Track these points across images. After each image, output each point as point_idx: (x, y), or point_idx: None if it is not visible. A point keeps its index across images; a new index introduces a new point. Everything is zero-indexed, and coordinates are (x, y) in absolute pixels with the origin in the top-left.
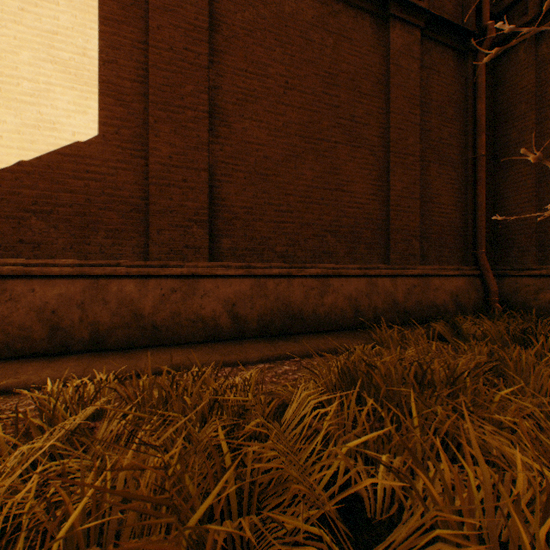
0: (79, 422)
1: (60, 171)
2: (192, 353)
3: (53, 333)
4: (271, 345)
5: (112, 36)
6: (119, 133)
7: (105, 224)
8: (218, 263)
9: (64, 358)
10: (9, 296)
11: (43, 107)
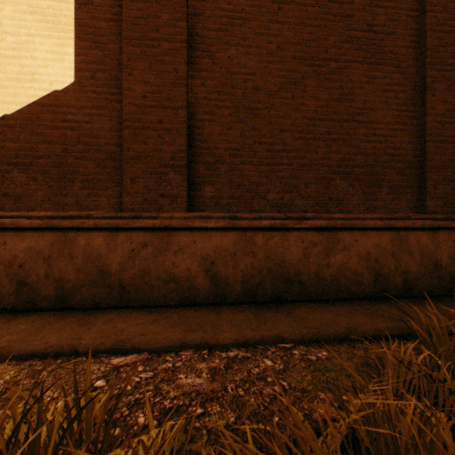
0: None
1: (39, 122)
2: (153, 323)
3: (20, 288)
4: (254, 317)
5: None
6: (95, 78)
7: (81, 174)
8: (197, 213)
9: (25, 317)
10: None
11: (24, 60)
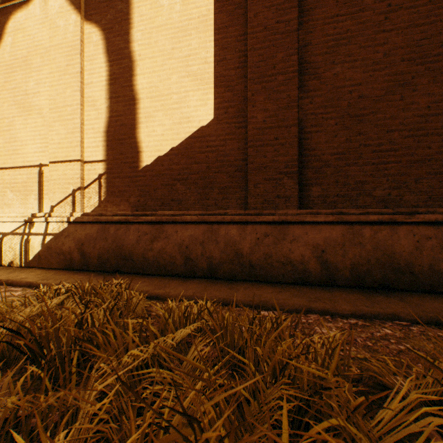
0: (181, 338)
1: (192, 150)
2: (279, 293)
3: (186, 261)
4: (366, 298)
5: (222, 40)
6: (227, 113)
7: (217, 184)
8: (307, 210)
9: (191, 280)
10: (165, 235)
11: (183, 109)
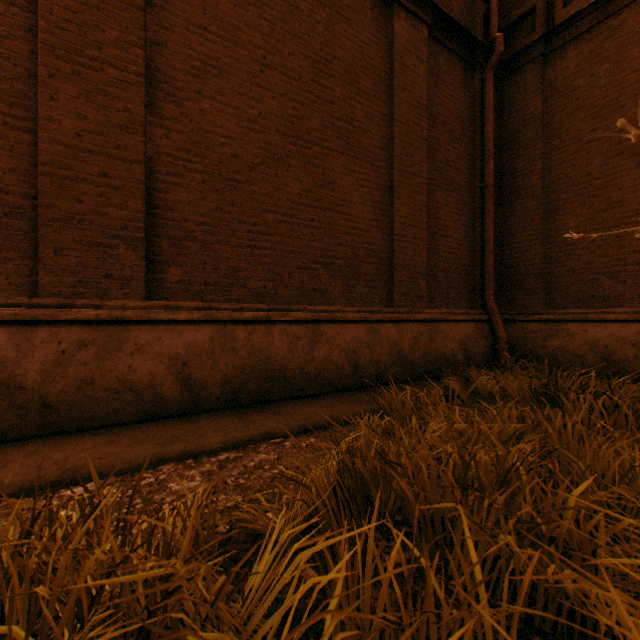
0: None
1: None
2: (110, 444)
3: None
4: (240, 420)
5: None
6: None
7: None
8: (161, 302)
9: None
10: None
11: None
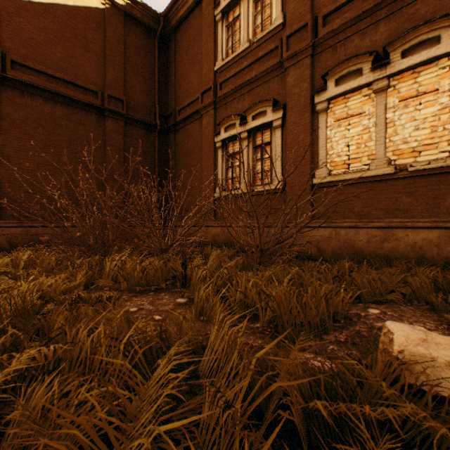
0: None
1: None
2: None
3: None
4: None
5: None
6: None
7: None
8: (4, 221)
9: None
10: None
11: None
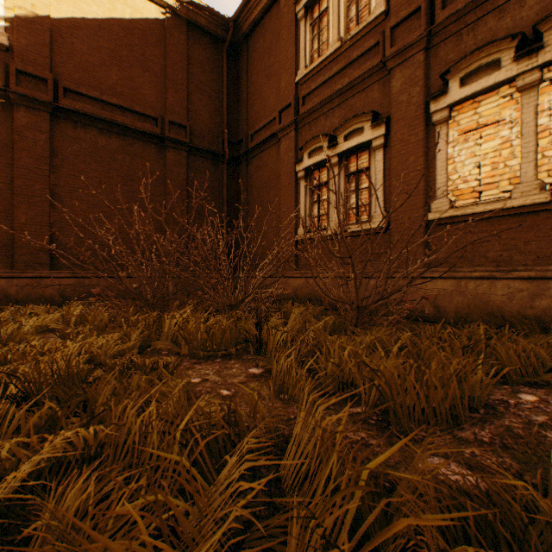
0: None
1: None
2: None
3: None
4: None
5: None
6: None
7: None
8: (56, 271)
9: None
10: None
11: None
